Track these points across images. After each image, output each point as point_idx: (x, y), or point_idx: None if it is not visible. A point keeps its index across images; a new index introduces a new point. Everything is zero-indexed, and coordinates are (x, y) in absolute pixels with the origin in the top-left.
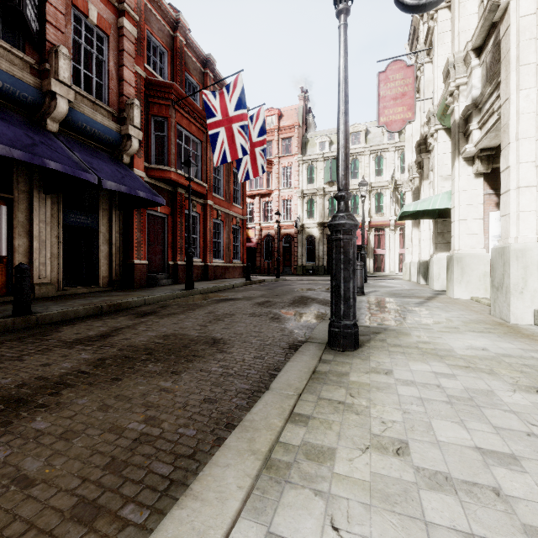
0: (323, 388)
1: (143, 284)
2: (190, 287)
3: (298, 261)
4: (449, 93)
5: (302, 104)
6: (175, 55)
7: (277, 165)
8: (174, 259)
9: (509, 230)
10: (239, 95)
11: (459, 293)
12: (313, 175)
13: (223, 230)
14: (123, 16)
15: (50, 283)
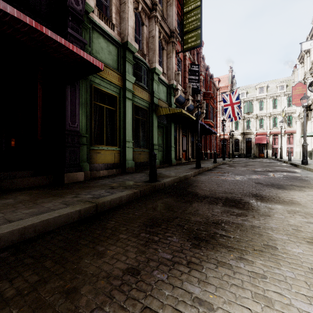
0: (308, 166)
1: (203, 159)
2: (224, 159)
3: (230, 151)
4: None
5: (230, 74)
6: (206, 79)
7: (219, 105)
8: (206, 150)
9: None
10: (237, 96)
11: None
12: None
13: (212, 139)
14: (200, 75)
15: (191, 157)
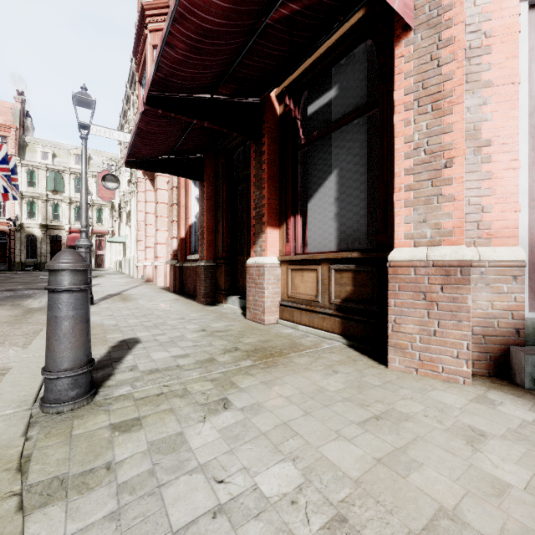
0: None
1: None
2: None
3: (17, 258)
4: (125, 202)
5: (19, 106)
6: None
7: None
8: None
9: (132, 254)
10: (4, 156)
11: (127, 272)
12: (35, 180)
13: None
14: None
15: None
